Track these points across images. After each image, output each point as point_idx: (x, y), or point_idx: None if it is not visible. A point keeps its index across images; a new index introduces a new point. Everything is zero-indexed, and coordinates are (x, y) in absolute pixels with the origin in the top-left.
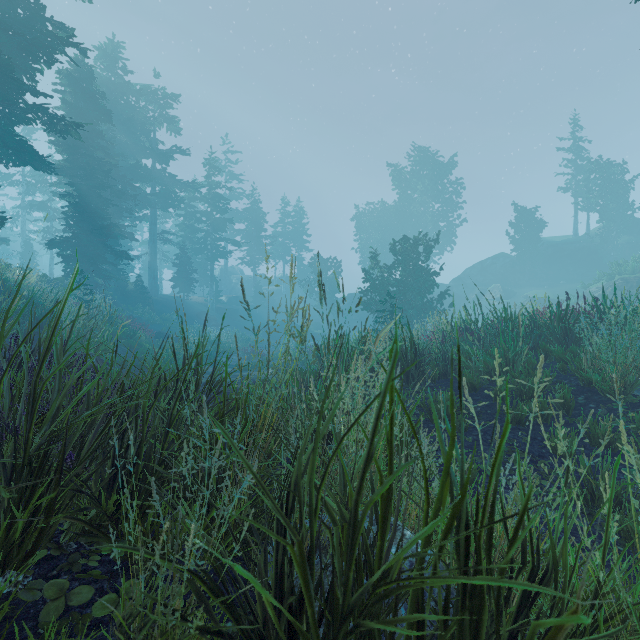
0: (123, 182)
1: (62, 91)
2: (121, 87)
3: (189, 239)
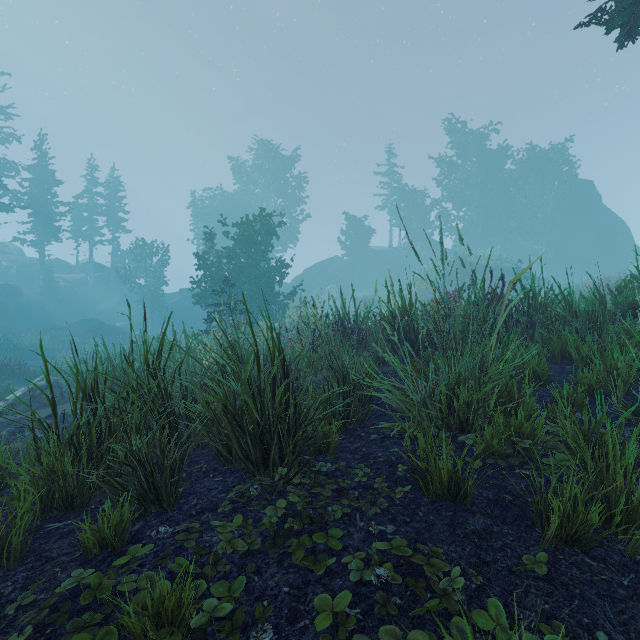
0: None
1: None
2: None
3: None
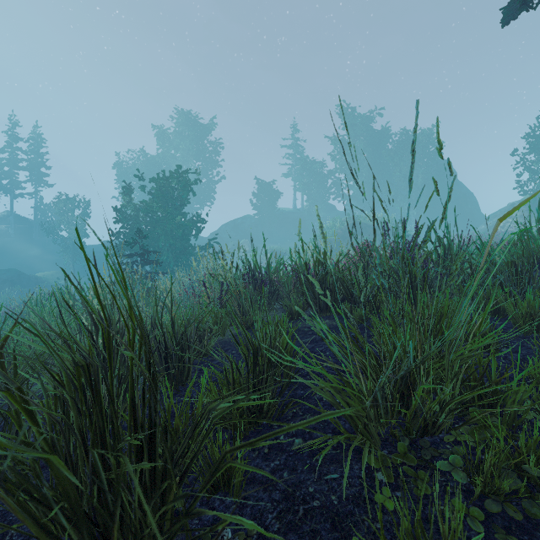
0: None
1: None
2: None
3: None
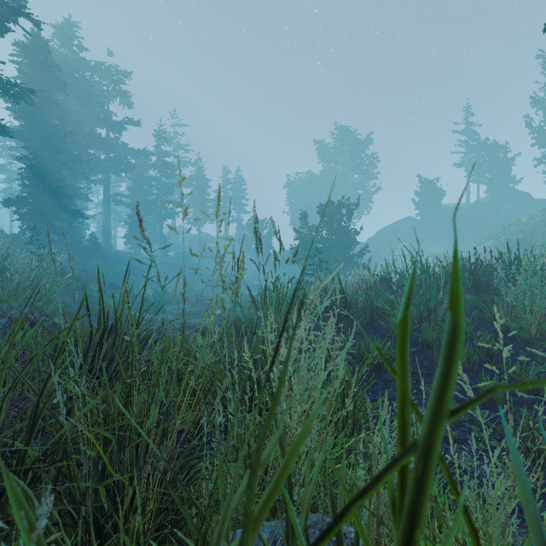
0: (78, 148)
1: (19, 62)
2: (77, 62)
3: (140, 201)
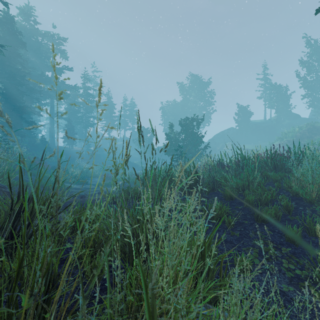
0: (33, 83)
1: None
2: (33, 31)
3: (73, 116)
